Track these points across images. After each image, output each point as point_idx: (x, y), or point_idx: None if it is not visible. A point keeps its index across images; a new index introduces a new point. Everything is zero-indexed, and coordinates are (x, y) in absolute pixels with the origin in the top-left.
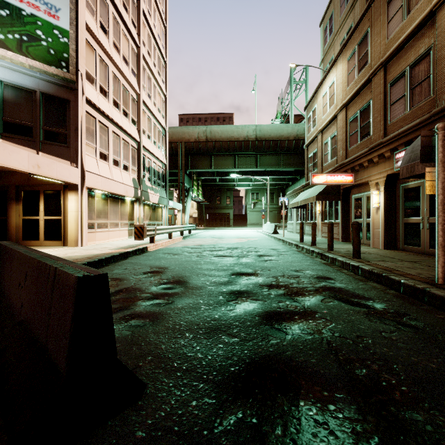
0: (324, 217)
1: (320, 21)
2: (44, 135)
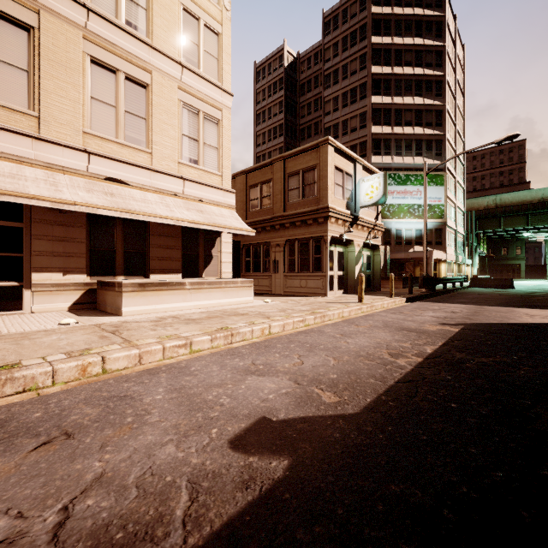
0: None
1: None
2: (435, 243)
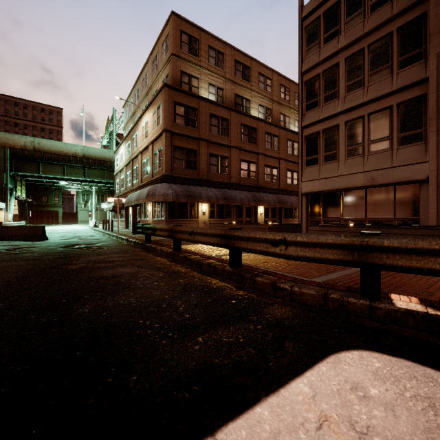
0: (121, 217)
1: (123, 106)
2: None
